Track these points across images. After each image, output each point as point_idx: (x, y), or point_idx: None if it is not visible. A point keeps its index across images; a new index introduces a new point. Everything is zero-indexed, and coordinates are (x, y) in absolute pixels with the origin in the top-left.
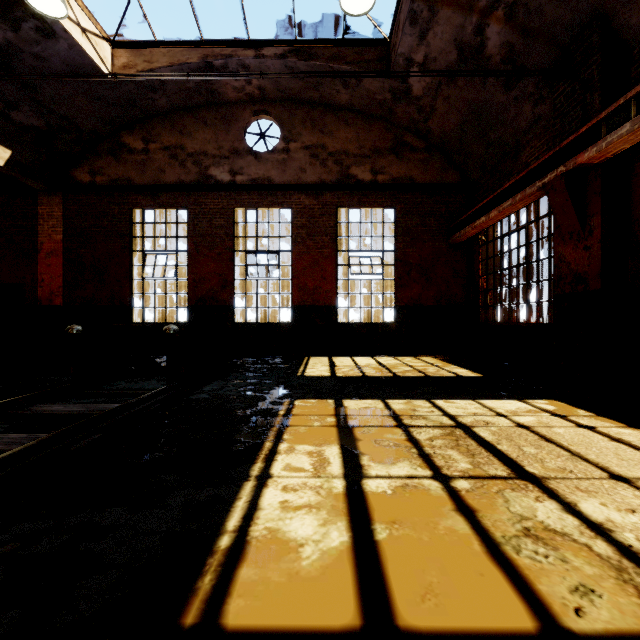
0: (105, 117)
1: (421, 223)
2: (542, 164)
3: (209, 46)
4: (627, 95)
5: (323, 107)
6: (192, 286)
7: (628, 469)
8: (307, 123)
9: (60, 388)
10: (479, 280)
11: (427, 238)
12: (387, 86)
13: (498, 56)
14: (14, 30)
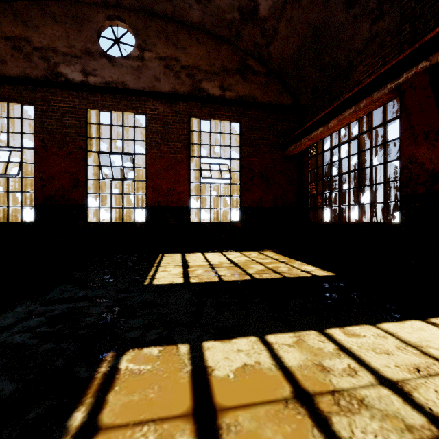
0: None
1: (262, 137)
2: (393, 67)
3: None
4: None
5: (176, 23)
6: (39, 184)
7: None
8: (161, 35)
9: None
10: (309, 186)
11: (267, 150)
12: (236, 4)
13: None
14: None
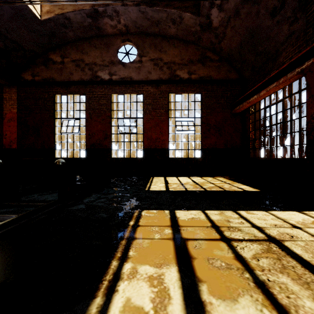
0: (39, 43)
1: (216, 102)
2: (300, 57)
3: None
4: None
5: (161, 37)
6: (88, 137)
7: None
8: (152, 46)
9: None
10: (250, 133)
11: (219, 110)
12: (198, 22)
13: None
14: None
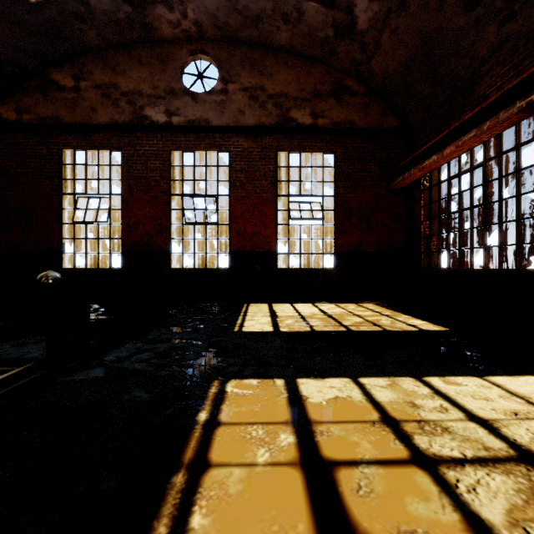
0: (29, 48)
1: (361, 168)
2: (524, 80)
3: None
4: None
5: (262, 48)
6: (126, 231)
7: None
8: (246, 64)
9: None
10: (421, 225)
11: (367, 183)
12: (330, 20)
13: None
14: None
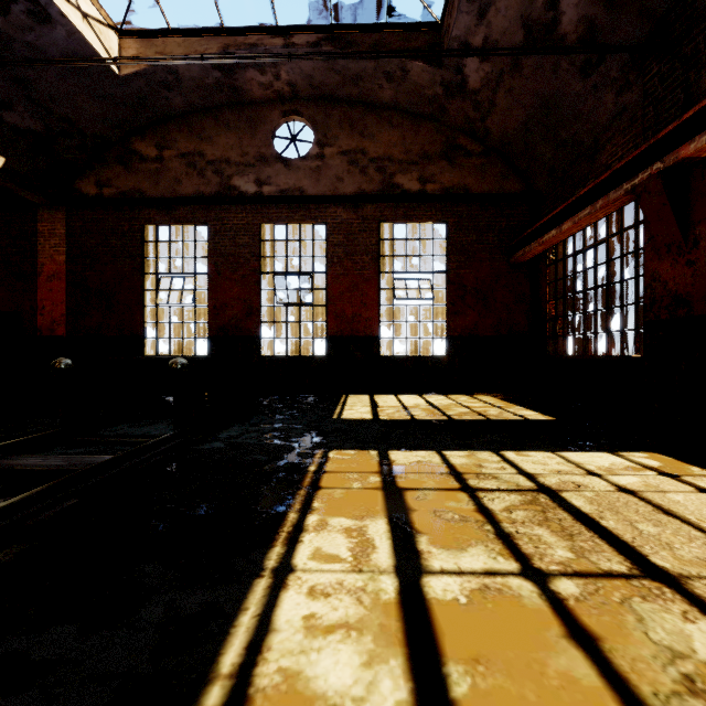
0: (113, 119)
1: (477, 240)
2: (631, 162)
3: (231, 34)
4: None
5: (363, 106)
6: (212, 314)
7: None
8: (345, 125)
9: (43, 435)
10: (546, 306)
11: (484, 257)
12: (438, 78)
13: (574, 35)
14: (2, 13)
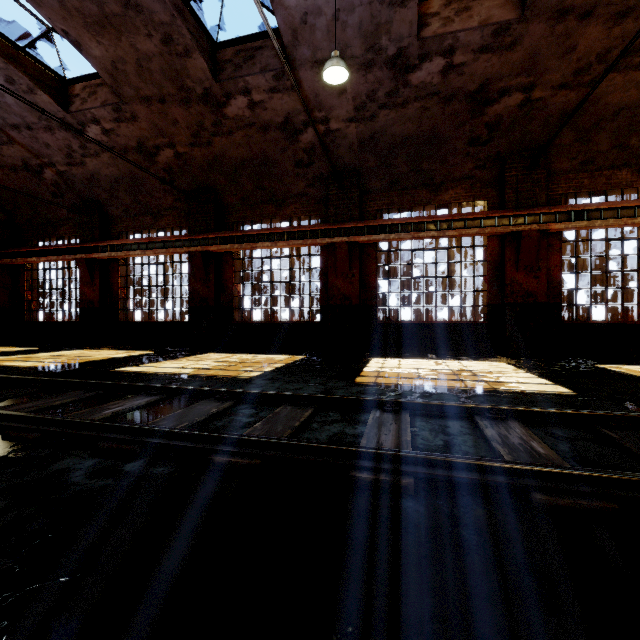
0: None
1: None
2: (75, 248)
3: None
4: (108, 243)
5: None
6: None
7: (106, 353)
8: None
9: None
10: (25, 293)
11: None
12: None
13: (50, 181)
14: None
